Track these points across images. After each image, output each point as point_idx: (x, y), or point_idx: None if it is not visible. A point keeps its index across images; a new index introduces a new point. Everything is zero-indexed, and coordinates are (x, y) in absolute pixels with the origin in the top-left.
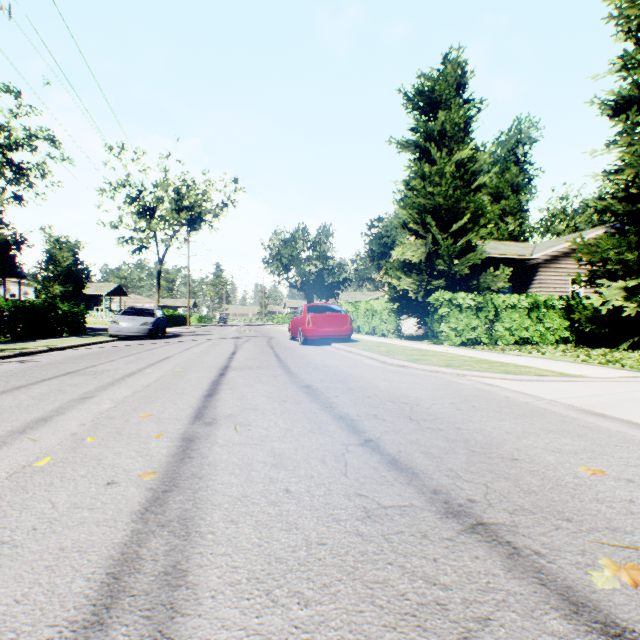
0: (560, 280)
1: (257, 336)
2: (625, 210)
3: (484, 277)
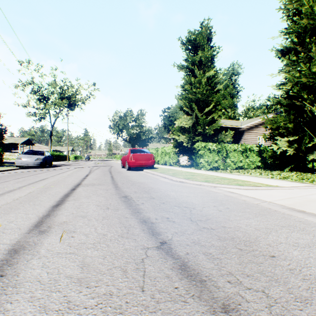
0: (253, 138)
1: (104, 166)
2: (287, 103)
3: (220, 136)
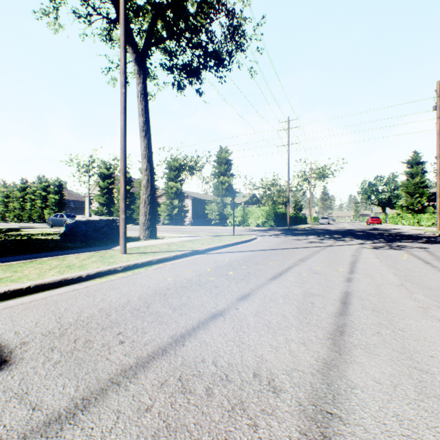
0: None
1: None
2: None
3: (426, 209)
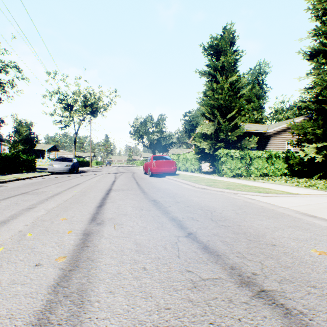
0: (281, 143)
1: (126, 172)
2: (316, 107)
3: (244, 142)
